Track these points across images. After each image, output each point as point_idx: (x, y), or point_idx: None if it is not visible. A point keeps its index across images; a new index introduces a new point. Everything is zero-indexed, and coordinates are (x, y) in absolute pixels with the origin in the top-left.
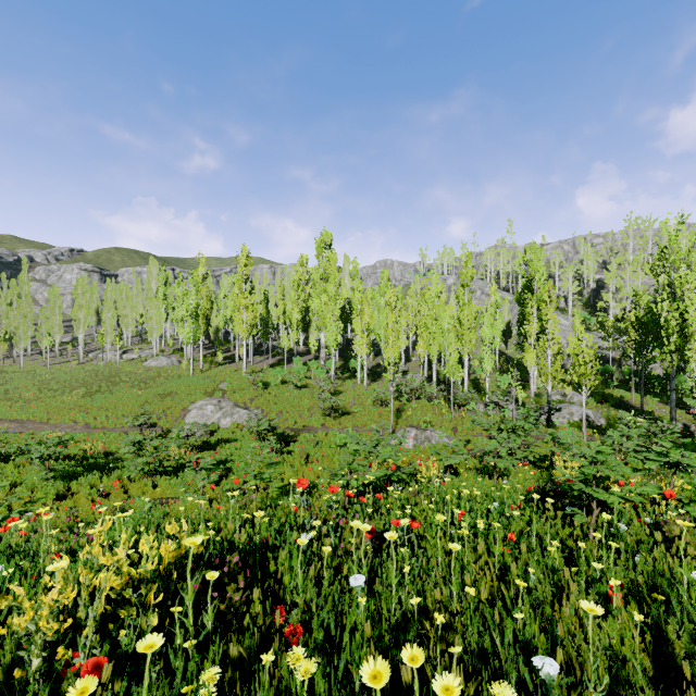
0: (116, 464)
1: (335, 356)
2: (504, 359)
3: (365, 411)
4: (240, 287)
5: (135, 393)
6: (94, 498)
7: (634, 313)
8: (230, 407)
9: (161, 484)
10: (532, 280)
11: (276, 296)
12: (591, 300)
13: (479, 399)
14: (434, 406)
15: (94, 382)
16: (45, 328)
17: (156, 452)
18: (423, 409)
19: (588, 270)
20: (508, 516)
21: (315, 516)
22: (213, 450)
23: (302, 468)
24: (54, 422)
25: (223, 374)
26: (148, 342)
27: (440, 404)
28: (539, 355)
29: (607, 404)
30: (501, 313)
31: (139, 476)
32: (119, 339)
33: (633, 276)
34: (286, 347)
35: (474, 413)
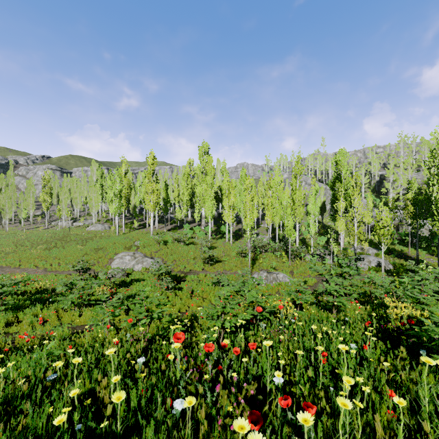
0: (56, 298)
1: (211, 223)
2: (321, 226)
3: (231, 260)
4: (149, 178)
5: (79, 247)
6: (34, 325)
7: (408, 195)
8: (141, 257)
9: (85, 313)
10: (341, 173)
11: (173, 185)
12: (376, 188)
13: (306, 252)
14: (277, 256)
15: (52, 240)
16: (23, 206)
17: (82, 290)
18: (270, 258)
19: (374, 168)
20: (371, 361)
21: (193, 365)
22: (128, 287)
23: (188, 300)
24: (24, 267)
25: (137, 235)
26: (90, 214)
27: (281, 255)
28: (349, 222)
29: (392, 255)
30: (319, 196)
31: (70, 308)
32: (70, 213)
33: (405, 172)
34: (179, 218)
35: (304, 261)
